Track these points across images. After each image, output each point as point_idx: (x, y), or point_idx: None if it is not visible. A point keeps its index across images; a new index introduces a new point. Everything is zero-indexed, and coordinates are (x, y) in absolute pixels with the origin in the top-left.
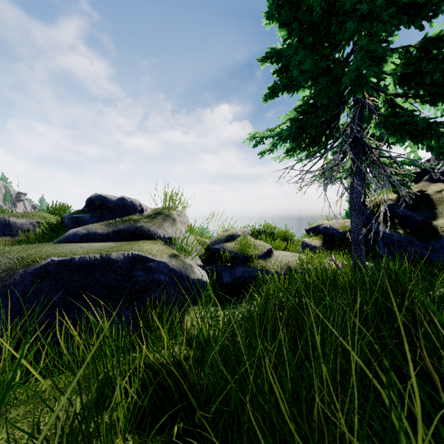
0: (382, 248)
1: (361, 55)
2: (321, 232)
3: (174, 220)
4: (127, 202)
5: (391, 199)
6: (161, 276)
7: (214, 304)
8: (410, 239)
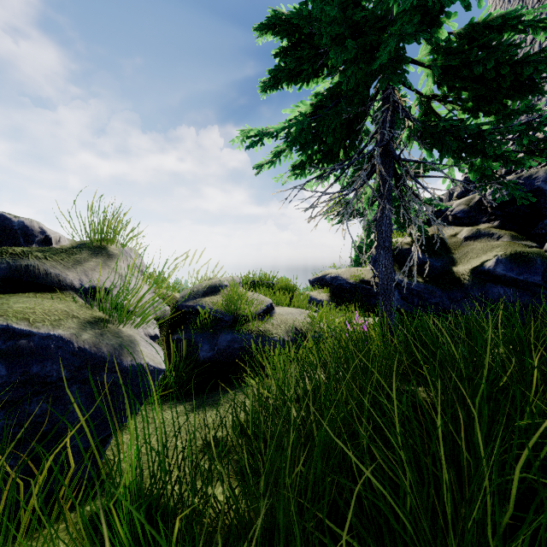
0: (399, 301)
1: (410, 5)
2: (328, 284)
3: (110, 258)
4: (10, 224)
5: (406, 243)
6: (48, 367)
7: (182, 398)
8: (431, 289)
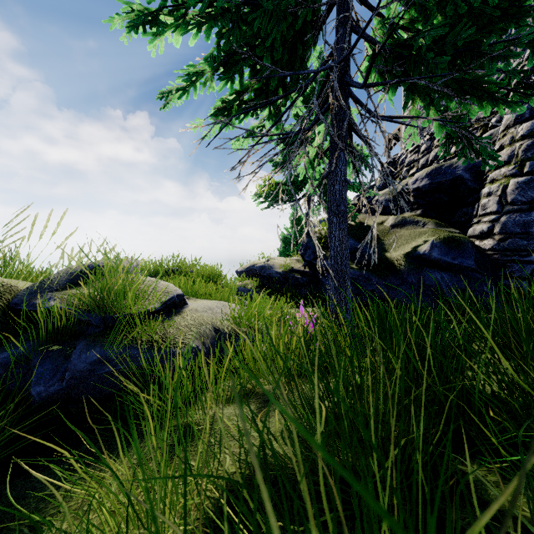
0: None
1: None
2: (256, 274)
3: None
4: None
5: None
6: None
7: None
8: (367, 276)
